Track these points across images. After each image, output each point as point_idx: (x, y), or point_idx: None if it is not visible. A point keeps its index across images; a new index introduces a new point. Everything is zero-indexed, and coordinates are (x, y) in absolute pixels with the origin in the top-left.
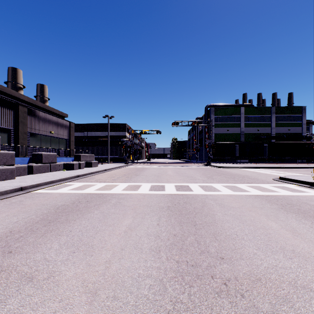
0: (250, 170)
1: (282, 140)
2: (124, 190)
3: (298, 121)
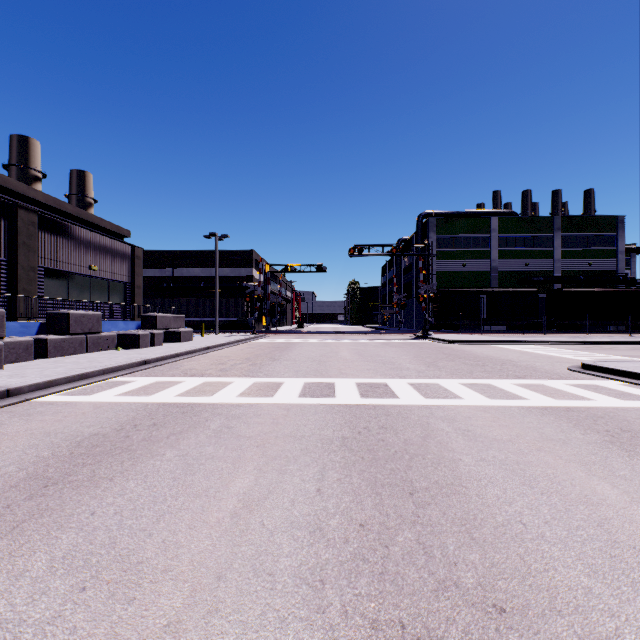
0: (514, 348)
1: (576, 285)
2: (243, 394)
3: (608, 247)
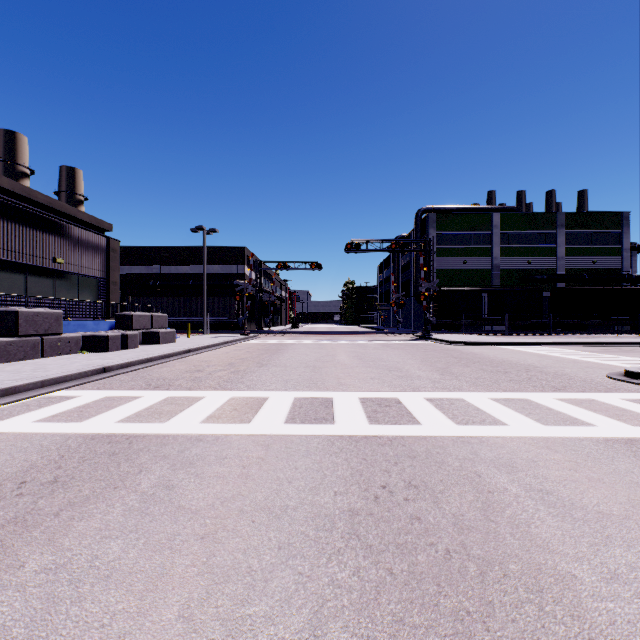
0: (527, 350)
1: (579, 283)
2: (210, 419)
3: (612, 245)
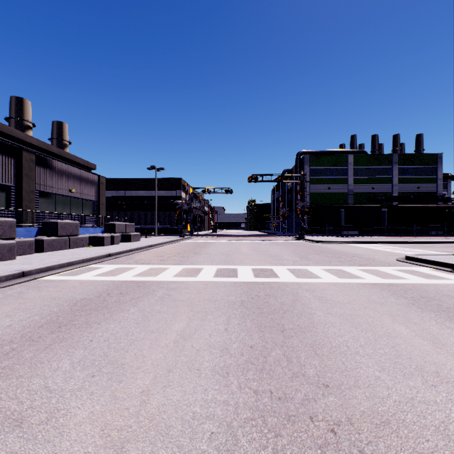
0: (362, 246)
1: (408, 202)
2: (176, 275)
3: (430, 176)
